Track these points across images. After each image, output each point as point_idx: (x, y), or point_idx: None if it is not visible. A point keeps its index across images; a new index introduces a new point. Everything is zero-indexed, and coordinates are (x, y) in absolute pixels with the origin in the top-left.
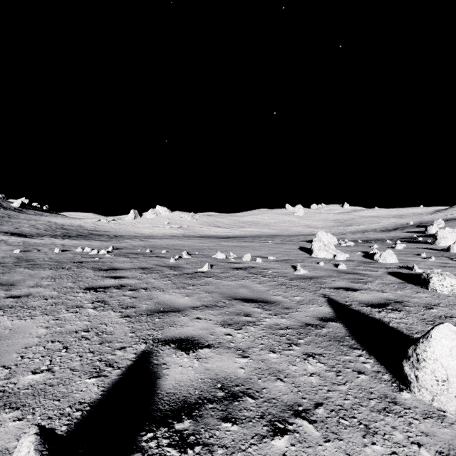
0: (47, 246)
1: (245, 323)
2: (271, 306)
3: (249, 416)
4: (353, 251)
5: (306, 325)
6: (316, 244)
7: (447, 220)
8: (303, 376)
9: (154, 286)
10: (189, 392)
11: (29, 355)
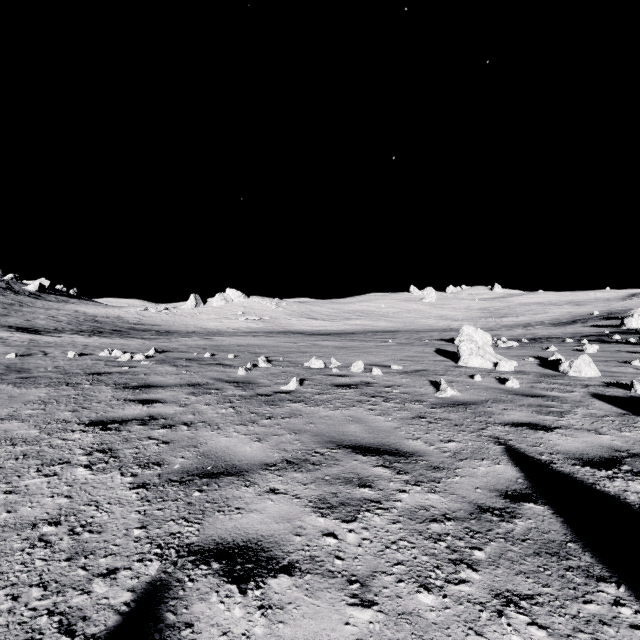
0: (61, 347)
1: (362, 503)
2: (406, 462)
3: None
4: (521, 357)
5: (481, 510)
6: (465, 345)
7: None
8: None
9: (205, 418)
10: None
11: None
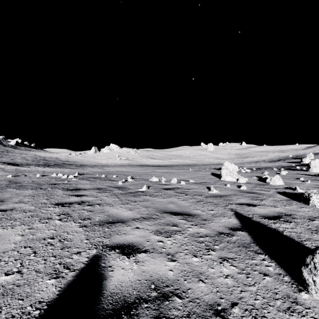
0: (32, 172)
1: (173, 231)
2: (192, 218)
3: (177, 315)
4: (250, 176)
5: (220, 233)
6: (224, 171)
7: (315, 154)
8: (220, 278)
9: (106, 202)
10: (129, 292)
11: (5, 259)
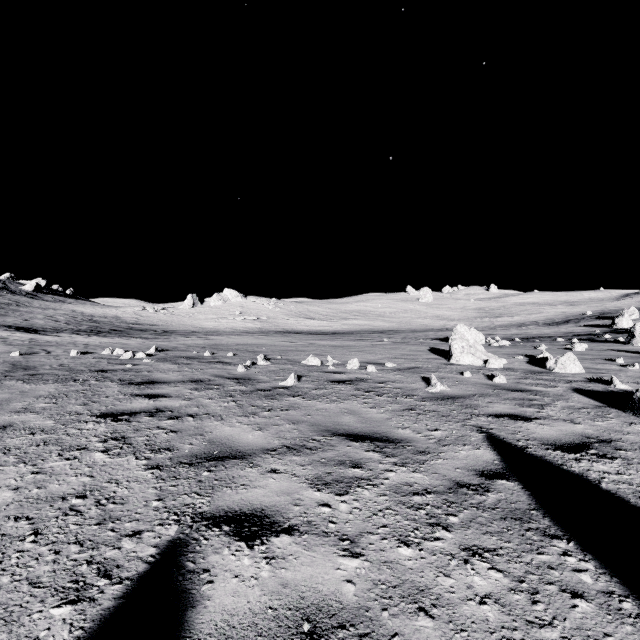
0: (62, 346)
1: (353, 481)
2: (395, 447)
3: None
4: (511, 355)
5: (458, 485)
6: (457, 343)
7: None
8: (468, 603)
9: (209, 410)
10: None
11: None
